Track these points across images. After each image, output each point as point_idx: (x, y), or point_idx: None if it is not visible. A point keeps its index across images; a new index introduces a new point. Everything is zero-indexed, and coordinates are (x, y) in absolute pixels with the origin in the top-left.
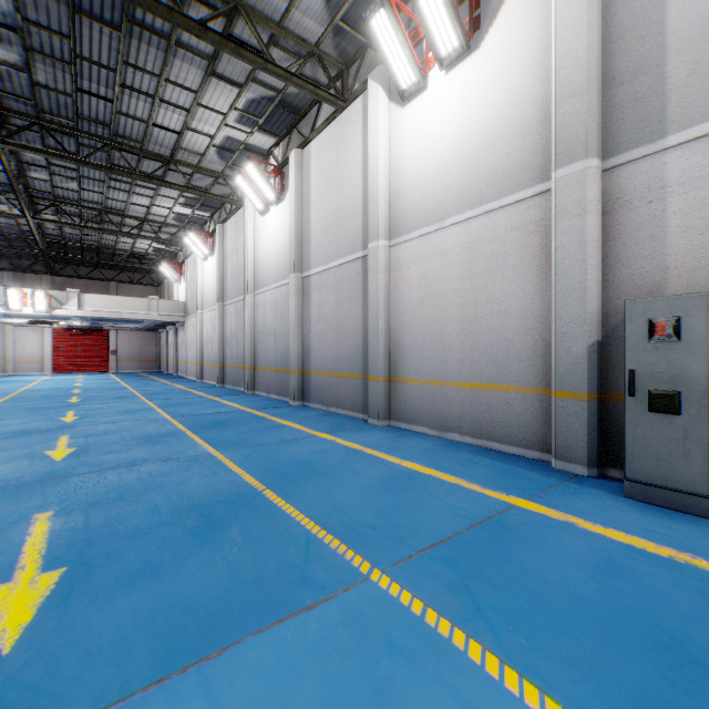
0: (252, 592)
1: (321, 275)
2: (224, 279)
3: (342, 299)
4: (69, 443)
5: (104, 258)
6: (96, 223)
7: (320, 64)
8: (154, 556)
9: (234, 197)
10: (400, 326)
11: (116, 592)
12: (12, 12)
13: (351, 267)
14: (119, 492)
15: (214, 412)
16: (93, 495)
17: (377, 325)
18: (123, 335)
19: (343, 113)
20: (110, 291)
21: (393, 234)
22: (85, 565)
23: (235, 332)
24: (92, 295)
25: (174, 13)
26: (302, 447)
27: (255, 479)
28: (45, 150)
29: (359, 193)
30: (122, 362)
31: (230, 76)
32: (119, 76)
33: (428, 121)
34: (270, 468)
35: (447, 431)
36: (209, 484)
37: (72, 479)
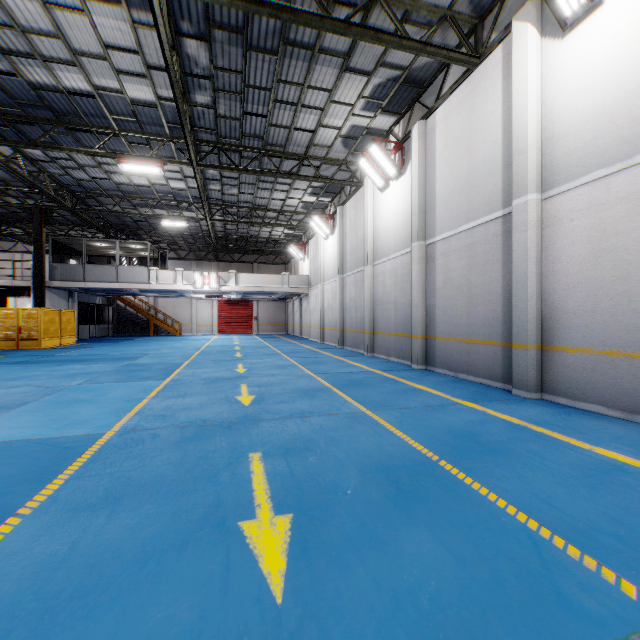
0: (499, 598)
1: (448, 240)
2: (343, 254)
3: (475, 263)
4: (248, 391)
5: (250, 246)
6: (247, 218)
7: (453, 27)
8: (365, 520)
9: (353, 180)
10: (558, 288)
11: (347, 555)
12: (207, 64)
13: (487, 228)
14: (303, 442)
15: (347, 371)
16: (284, 442)
17: (525, 287)
18: (262, 304)
19: (476, 70)
20: (253, 271)
21: (547, 185)
22: (307, 515)
23: (354, 300)
24: (244, 274)
25: (324, 20)
26: (452, 414)
27: (422, 446)
28: (221, 166)
29: (497, 149)
30: (261, 326)
31: (361, 67)
32: (273, 94)
33: (603, 43)
34: (431, 435)
35: (637, 414)
36: (379, 445)
37: (263, 423)
